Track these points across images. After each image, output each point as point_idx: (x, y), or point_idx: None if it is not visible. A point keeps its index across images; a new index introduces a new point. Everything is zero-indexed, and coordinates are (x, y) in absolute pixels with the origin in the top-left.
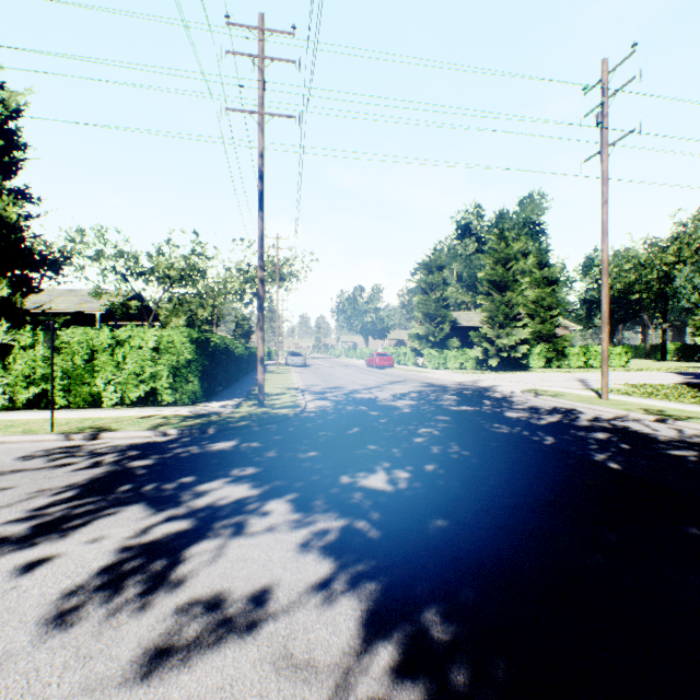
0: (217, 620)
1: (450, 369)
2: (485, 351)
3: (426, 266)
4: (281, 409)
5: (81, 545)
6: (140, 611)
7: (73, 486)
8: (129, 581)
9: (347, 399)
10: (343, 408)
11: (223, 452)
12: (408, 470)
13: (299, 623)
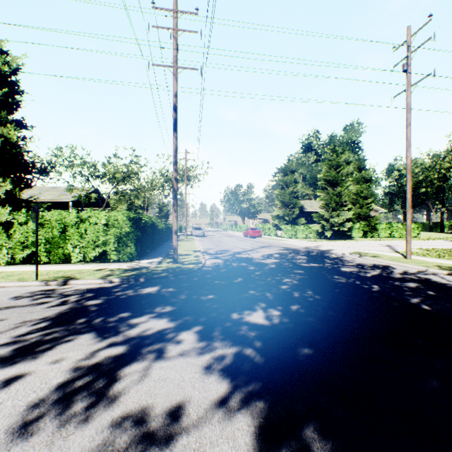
0: (142, 433)
1: (299, 238)
2: (322, 226)
3: (283, 170)
4: (189, 265)
5: (46, 365)
6: (84, 423)
7: (46, 318)
8: (78, 396)
9: (232, 258)
10: (230, 264)
11: (150, 295)
12: (279, 309)
13: (206, 438)
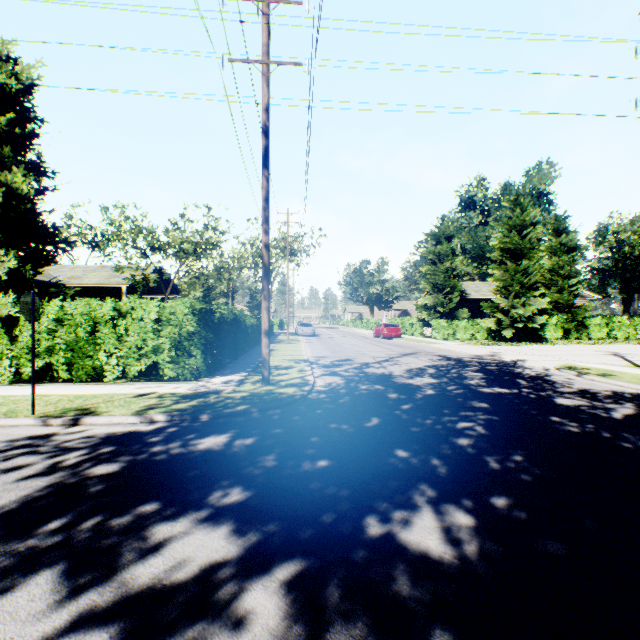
0: None
1: (459, 339)
2: (498, 322)
3: (433, 236)
4: (287, 388)
5: None
6: None
7: None
8: None
9: (358, 375)
10: (356, 387)
11: (209, 454)
12: (468, 509)
13: None
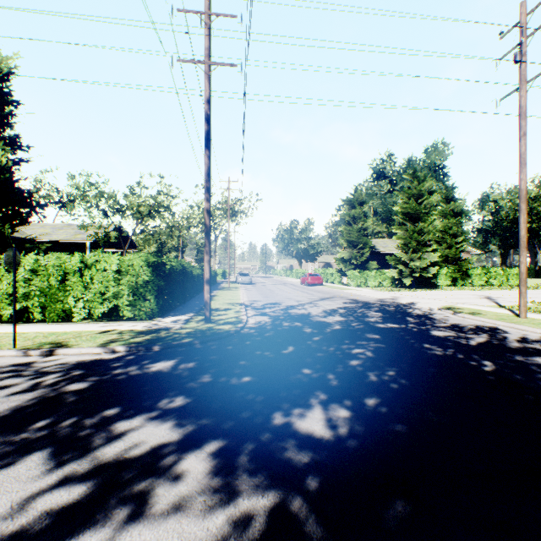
0: None
1: (369, 286)
2: (400, 272)
3: (349, 202)
4: (224, 325)
5: None
6: None
7: None
8: None
9: (283, 315)
10: (280, 324)
11: (159, 374)
12: (347, 406)
13: None
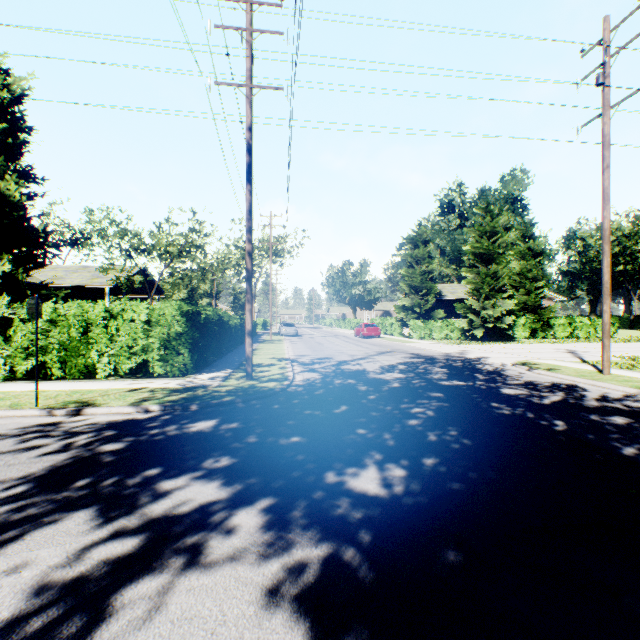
0: None
1: (435, 339)
2: (470, 322)
3: (411, 240)
4: (268, 382)
5: None
6: None
7: (29, 477)
8: None
9: (335, 371)
10: (331, 381)
11: (200, 434)
12: (404, 466)
13: None
